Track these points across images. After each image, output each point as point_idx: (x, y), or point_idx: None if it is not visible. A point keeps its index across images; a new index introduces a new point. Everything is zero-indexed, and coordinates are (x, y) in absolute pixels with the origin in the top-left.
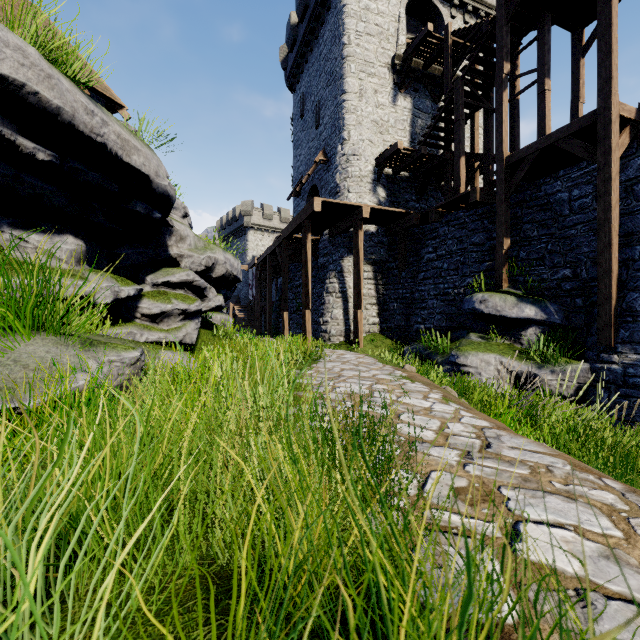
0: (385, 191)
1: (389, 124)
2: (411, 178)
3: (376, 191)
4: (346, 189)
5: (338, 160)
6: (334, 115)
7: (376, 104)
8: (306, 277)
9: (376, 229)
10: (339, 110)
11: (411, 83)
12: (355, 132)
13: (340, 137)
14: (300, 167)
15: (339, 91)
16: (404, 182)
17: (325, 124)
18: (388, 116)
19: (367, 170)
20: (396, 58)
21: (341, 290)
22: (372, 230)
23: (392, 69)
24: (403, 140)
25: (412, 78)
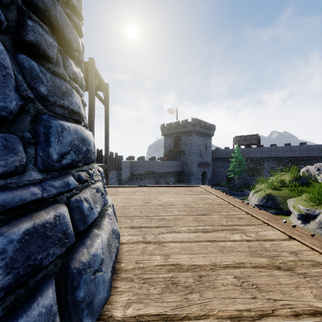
0: None
1: None
2: None
3: None
4: None
5: None
6: None
7: None
8: None
9: None
10: None
11: None
12: None
13: None
14: None
15: None
16: None
17: None
18: None
19: None
20: None
21: None
22: None
23: None
24: None
25: None
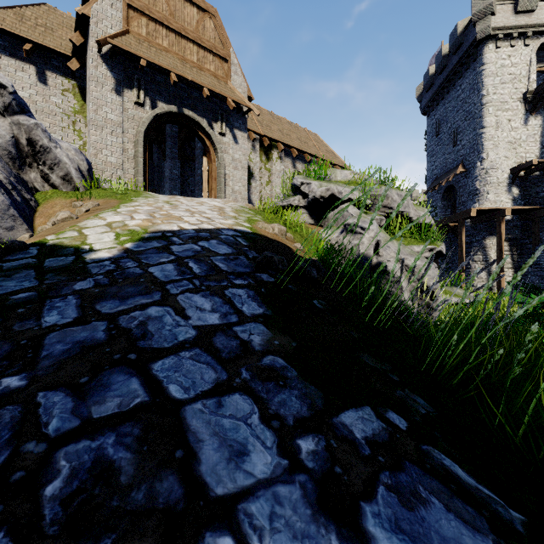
0: (518, 189)
1: (521, 140)
2: (541, 175)
3: (511, 191)
4: (485, 192)
5: (478, 173)
6: (472, 141)
7: (510, 129)
8: (461, 253)
9: (511, 217)
10: (478, 139)
11: (541, 106)
12: (492, 153)
13: (479, 157)
14: (434, 170)
15: (478, 126)
16: (535, 179)
17: (463, 145)
18: (520, 135)
19: (503, 178)
20: (528, 93)
21: (484, 260)
22: (508, 218)
23: (523, 100)
24: (534, 149)
25: (542, 102)
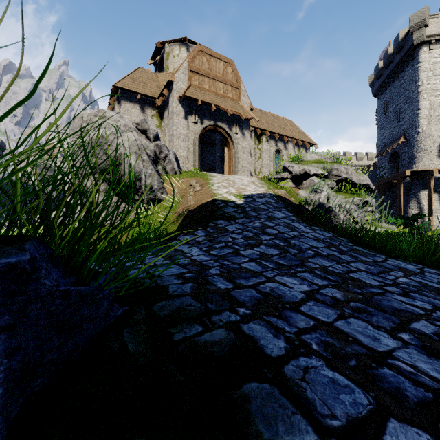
0: None
1: None
2: None
3: None
4: (420, 157)
5: (415, 143)
6: (411, 119)
7: None
8: (399, 202)
9: None
10: (415, 117)
11: None
12: (426, 128)
13: (416, 131)
14: (383, 140)
15: (415, 108)
16: None
17: (404, 122)
18: None
19: (434, 146)
20: None
21: (419, 207)
22: (438, 176)
23: None
24: None
25: None
